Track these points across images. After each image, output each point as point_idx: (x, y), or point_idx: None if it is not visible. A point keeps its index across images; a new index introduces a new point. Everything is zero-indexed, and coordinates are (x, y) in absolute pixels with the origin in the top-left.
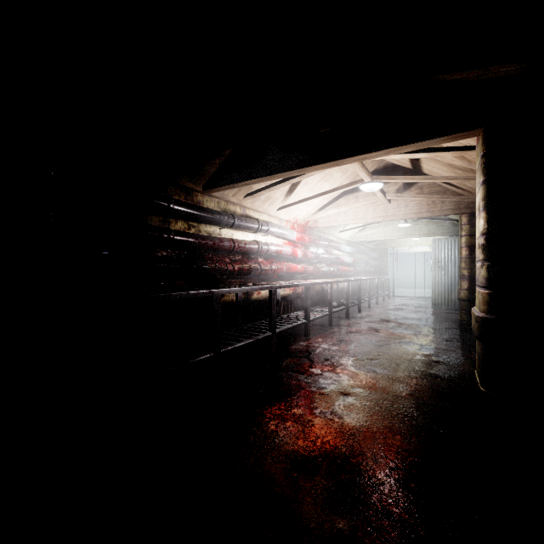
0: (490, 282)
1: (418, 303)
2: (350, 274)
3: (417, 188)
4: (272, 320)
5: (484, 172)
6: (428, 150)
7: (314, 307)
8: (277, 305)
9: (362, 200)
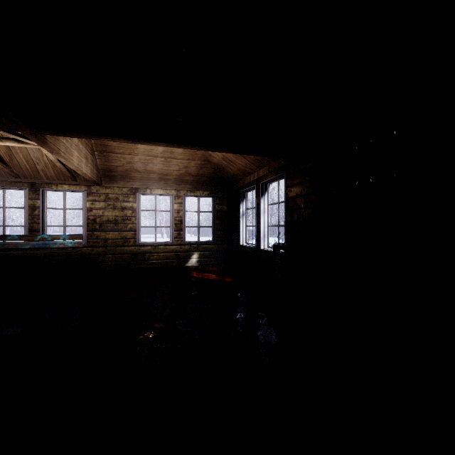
0: None
1: None
2: None
3: None
4: None
5: None
6: None
7: None
8: None
9: None
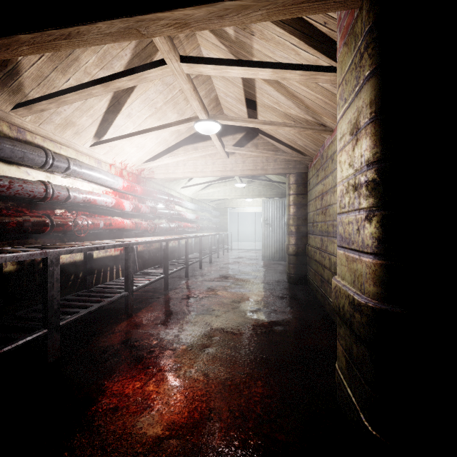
0: (389, 246)
1: (251, 255)
2: (193, 230)
3: (253, 145)
4: (48, 307)
5: (374, 54)
6: (274, 65)
7: (149, 268)
8: (87, 273)
9: (200, 149)
